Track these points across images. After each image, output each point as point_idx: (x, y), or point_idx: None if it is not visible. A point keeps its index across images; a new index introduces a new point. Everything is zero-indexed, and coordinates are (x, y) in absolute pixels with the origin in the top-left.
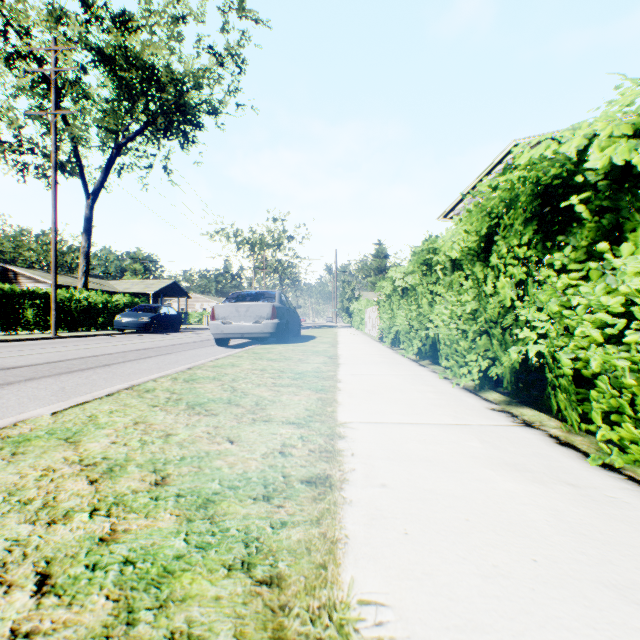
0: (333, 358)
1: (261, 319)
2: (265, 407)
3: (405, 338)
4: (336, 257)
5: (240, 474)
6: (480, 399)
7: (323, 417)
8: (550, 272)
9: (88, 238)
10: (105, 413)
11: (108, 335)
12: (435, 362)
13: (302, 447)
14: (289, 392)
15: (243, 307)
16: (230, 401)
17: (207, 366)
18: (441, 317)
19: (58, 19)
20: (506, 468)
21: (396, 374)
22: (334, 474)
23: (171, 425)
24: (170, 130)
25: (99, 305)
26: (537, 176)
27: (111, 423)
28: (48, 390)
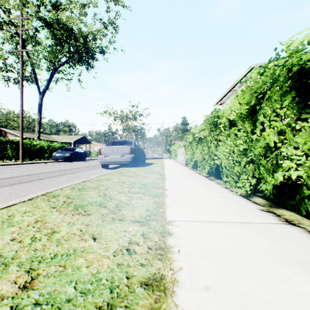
0: (162, 175)
1: (125, 154)
2: (121, 208)
3: (200, 164)
4: (163, 124)
5: (93, 274)
6: (251, 202)
7: (157, 216)
8: (305, 124)
9: (40, 114)
10: (20, 213)
11: (49, 162)
12: (216, 177)
13: (143, 244)
14: (137, 197)
15: (115, 148)
16: (101, 204)
17: (93, 180)
18: (223, 153)
19: (24, 5)
20: (296, 267)
21: (197, 185)
22: (166, 274)
23: (58, 223)
24: (81, 61)
25: (45, 147)
26: (292, 64)
27: (20, 221)
28: (1, 194)
